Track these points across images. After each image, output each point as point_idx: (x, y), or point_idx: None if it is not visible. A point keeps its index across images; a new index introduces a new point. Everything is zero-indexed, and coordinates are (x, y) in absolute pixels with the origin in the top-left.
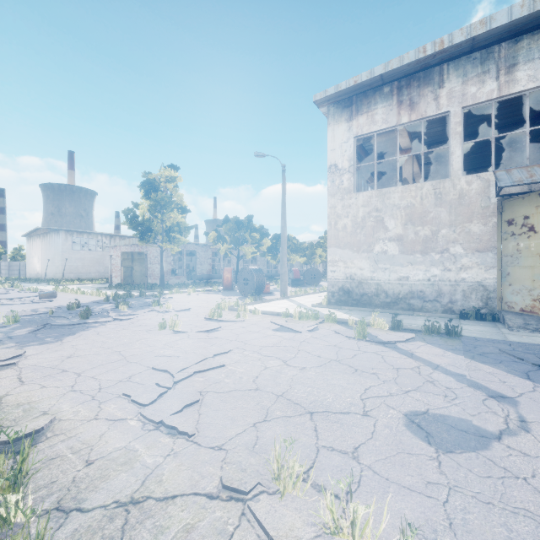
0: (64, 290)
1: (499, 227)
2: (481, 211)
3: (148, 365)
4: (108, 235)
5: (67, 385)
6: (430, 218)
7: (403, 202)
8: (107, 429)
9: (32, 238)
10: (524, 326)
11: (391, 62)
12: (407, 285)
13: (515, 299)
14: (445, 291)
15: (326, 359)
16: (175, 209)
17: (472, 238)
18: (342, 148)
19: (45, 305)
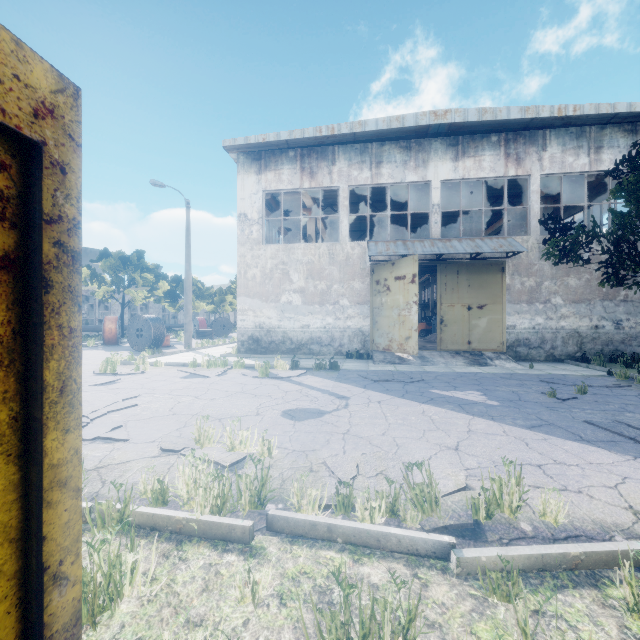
0: None
1: (371, 285)
2: (360, 272)
3: None
4: None
5: None
6: (326, 274)
7: (305, 259)
8: None
9: None
10: (383, 360)
11: (295, 131)
12: (309, 332)
13: (380, 341)
14: (337, 337)
15: (233, 392)
16: None
17: (355, 293)
18: (252, 199)
19: None
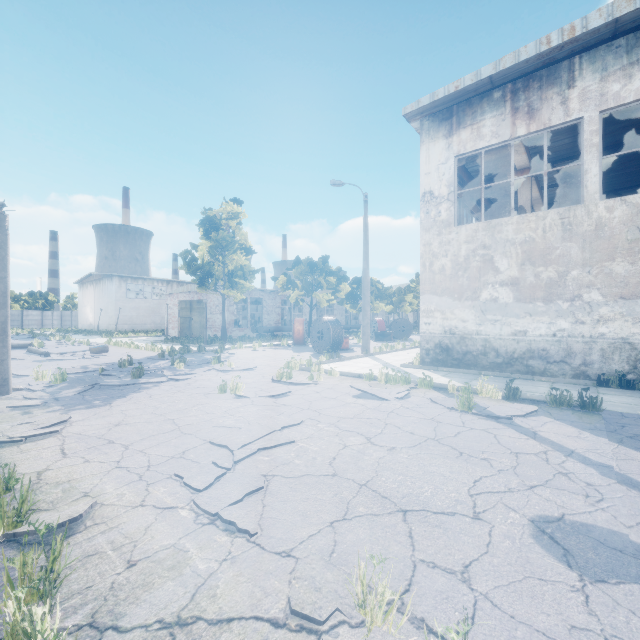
0: (117, 344)
1: None
2: (627, 245)
3: (205, 438)
4: (165, 281)
5: (113, 460)
6: (556, 255)
7: (519, 237)
8: (154, 520)
9: (85, 285)
10: None
11: (504, 59)
12: (525, 342)
13: None
14: (577, 350)
15: (422, 438)
16: (238, 250)
17: (614, 281)
18: (440, 171)
19: (96, 360)
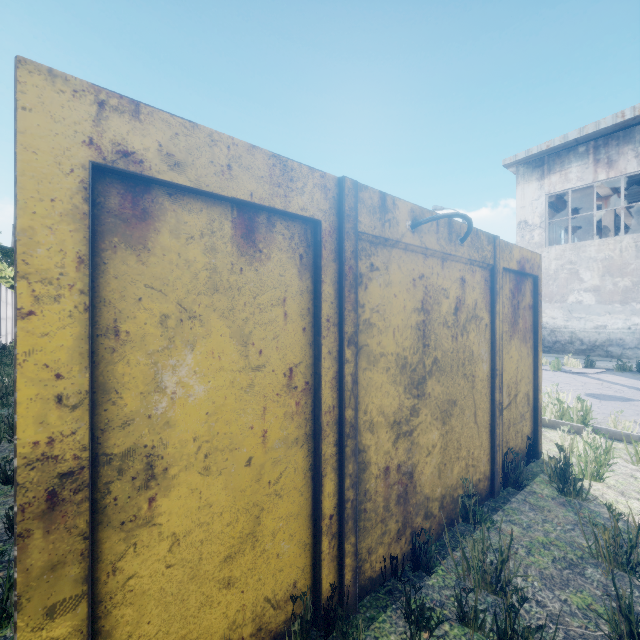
0: None
1: None
2: None
3: None
4: None
5: None
6: (631, 269)
7: (600, 255)
8: None
9: None
10: None
11: (587, 127)
12: (605, 333)
13: None
14: None
15: None
16: None
17: None
18: (533, 206)
19: None
